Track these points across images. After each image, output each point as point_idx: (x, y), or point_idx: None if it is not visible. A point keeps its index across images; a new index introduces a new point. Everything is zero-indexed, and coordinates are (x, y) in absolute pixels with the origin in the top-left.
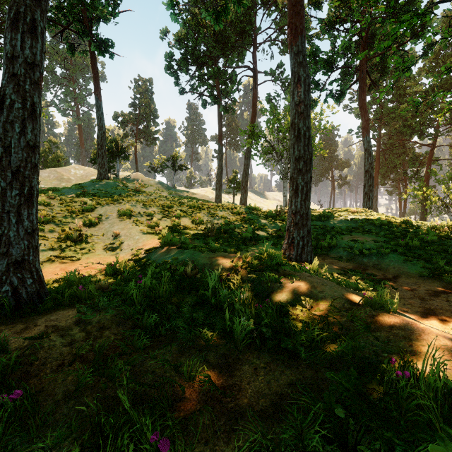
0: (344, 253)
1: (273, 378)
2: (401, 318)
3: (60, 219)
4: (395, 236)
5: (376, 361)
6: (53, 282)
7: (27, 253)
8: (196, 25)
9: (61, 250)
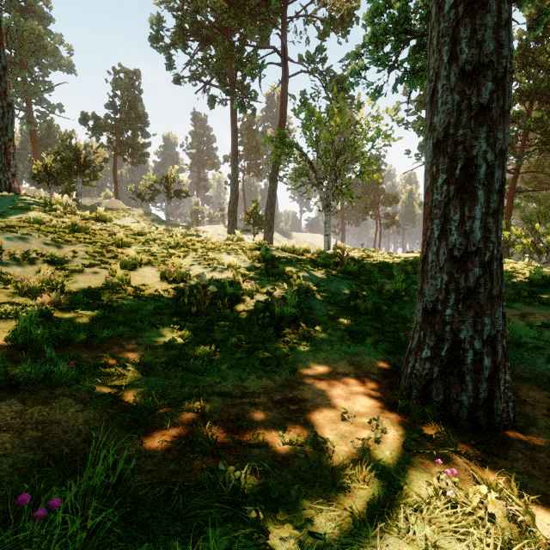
0: (548, 364)
1: None
2: None
3: None
4: None
5: None
6: None
7: None
8: None
9: None
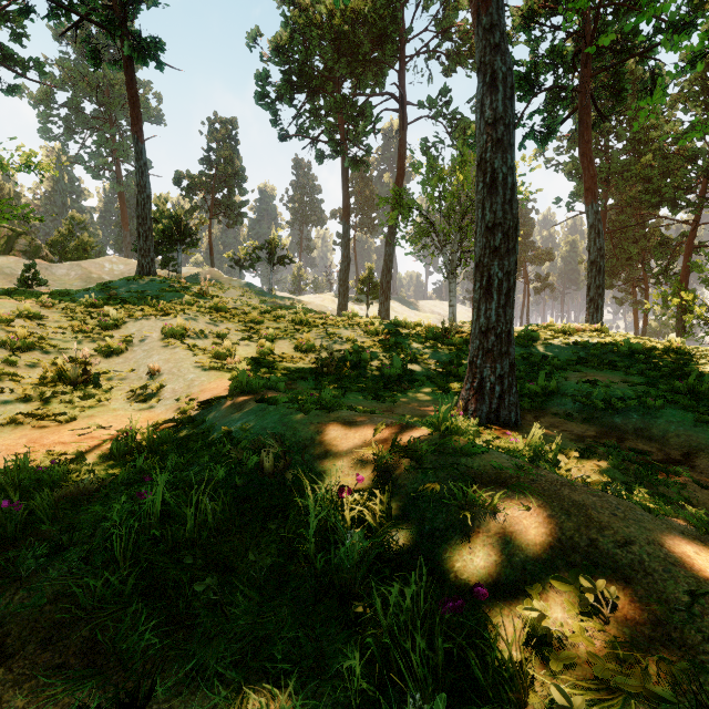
0: (574, 405)
1: None
2: None
3: (53, 344)
4: (661, 374)
5: None
6: None
7: None
8: (306, 24)
9: (44, 401)
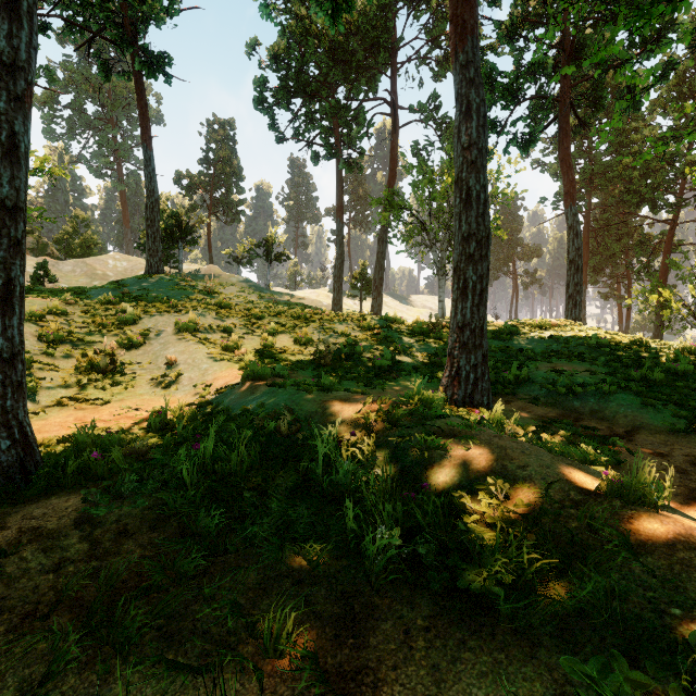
0: (541, 391)
1: (445, 656)
2: (686, 523)
3: (81, 337)
4: (622, 365)
5: (660, 628)
6: (58, 443)
7: (2, 394)
8: (303, 33)
9: (80, 387)
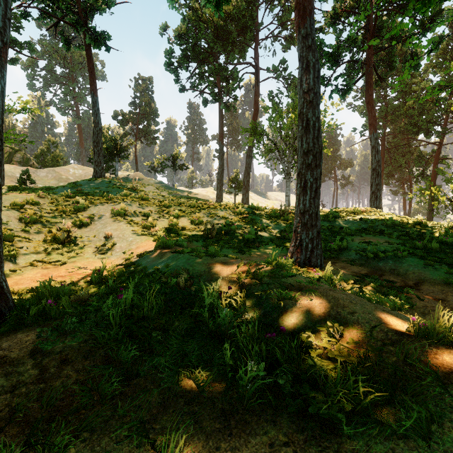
0: (356, 256)
1: None
2: None
3: (48, 220)
4: (409, 238)
5: None
6: (28, 292)
7: None
8: (197, 20)
9: (46, 253)
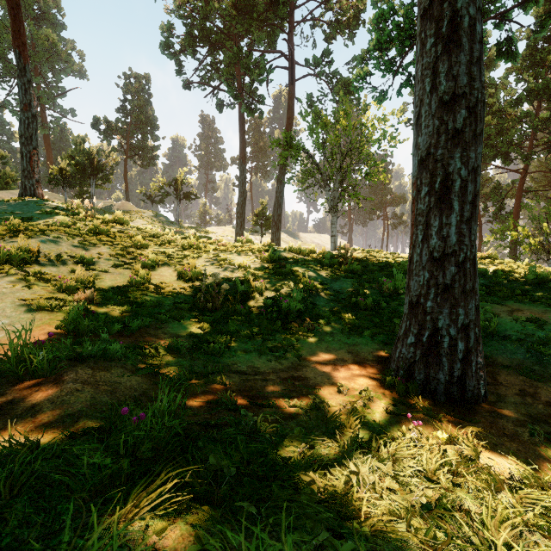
0: (527, 354)
1: None
2: None
3: None
4: None
5: None
6: None
7: None
8: None
9: None
